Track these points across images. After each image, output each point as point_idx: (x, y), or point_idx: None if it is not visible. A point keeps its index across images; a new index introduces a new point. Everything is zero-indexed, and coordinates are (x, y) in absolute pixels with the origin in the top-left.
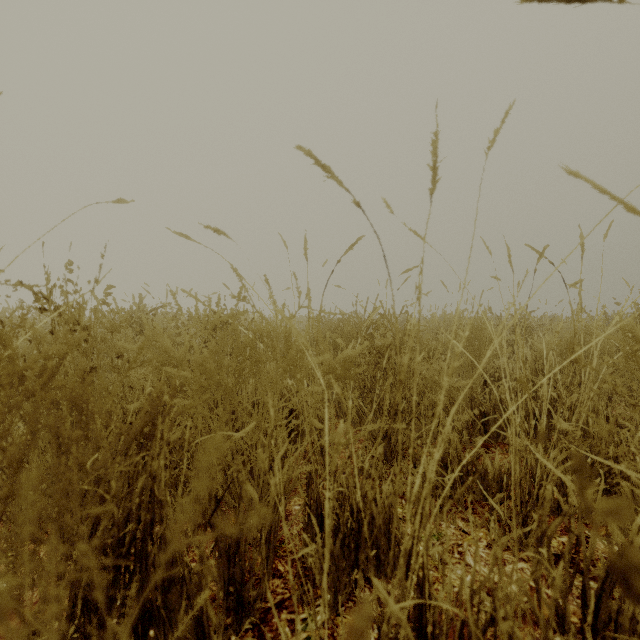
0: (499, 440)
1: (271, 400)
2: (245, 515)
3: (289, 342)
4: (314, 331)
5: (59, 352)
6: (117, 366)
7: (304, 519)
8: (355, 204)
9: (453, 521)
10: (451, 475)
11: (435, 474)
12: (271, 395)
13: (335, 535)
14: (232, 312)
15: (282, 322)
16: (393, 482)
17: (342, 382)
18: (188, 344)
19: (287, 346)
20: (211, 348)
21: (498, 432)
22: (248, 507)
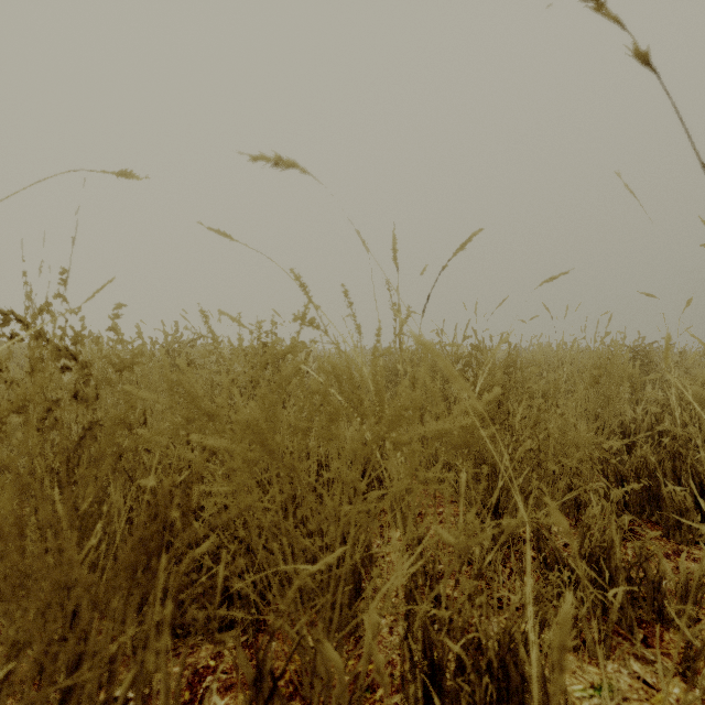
0: (643, 516)
1: (392, 531)
2: (312, 652)
3: (380, 389)
4: (409, 370)
5: (2, 411)
6: (128, 420)
7: (402, 663)
8: (636, 54)
9: (624, 662)
10: (618, 589)
11: (591, 586)
12: (355, 474)
13: (457, 700)
14: (293, 342)
15: (374, 358)
16: (539, 607)
17: (460, 451)
18: (226, 391)
19: (377, 395)
20: (261, 398)
21: (642, 506)
22: (326, 685)
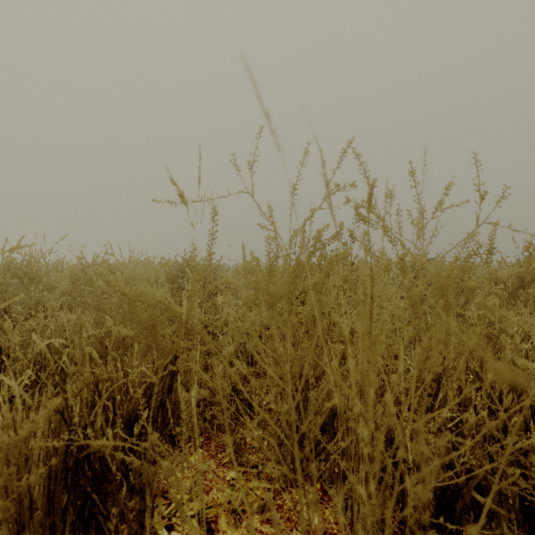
0: None
1: None
2: None
3: None
4: None
5: None
6: None
7: None
8: None
9: None
10: None
11: None
12: None
13: None
14: None
15: None
16: None
17: None
18: None
19: None
20: None
21: None
22: None
